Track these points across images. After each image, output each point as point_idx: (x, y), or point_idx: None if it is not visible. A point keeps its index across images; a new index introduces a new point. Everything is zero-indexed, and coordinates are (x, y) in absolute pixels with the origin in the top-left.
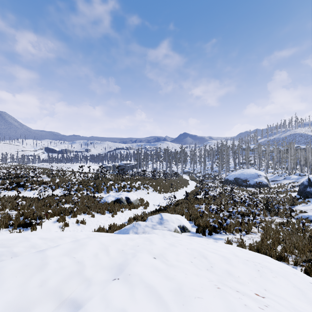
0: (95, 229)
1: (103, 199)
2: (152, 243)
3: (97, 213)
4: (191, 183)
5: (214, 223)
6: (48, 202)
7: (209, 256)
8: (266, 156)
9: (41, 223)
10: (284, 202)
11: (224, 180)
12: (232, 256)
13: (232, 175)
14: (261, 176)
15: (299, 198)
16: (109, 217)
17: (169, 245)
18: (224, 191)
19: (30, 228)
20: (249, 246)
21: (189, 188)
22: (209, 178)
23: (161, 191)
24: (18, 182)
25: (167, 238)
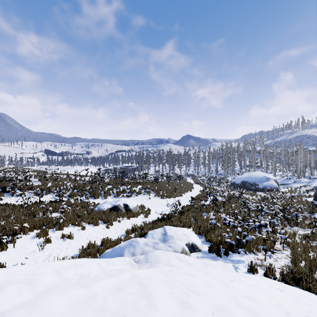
0: (83, 246)
1: (98, 206)
2: (150, 306)
3: (89, 224)
4: (195, 187)
5: (229, 238)
6: (34, 210)
7: None
8: (274, 158)
9: (14, 240)
10: (302, 209)
11: (231, 184)
12: (283, 316)
13: (239, 178)
14: (270, 180)
15: None
16: (103, 228)
17: (181, 308)
18: (233, 196)
19: None
20: (282, 274)
21: (194, 193)
22: (214, 181)
23: (164, 196)
24: (4, 187)
25: (173, 270)
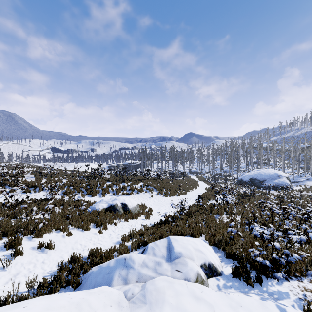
0: (62, 261)
1: (93, 205)
2: None
3: (78, 228)
4: (200, 184)
5: None
6: (18, 209)
7: None
8: (283, 155)
9: None
10: None
11: (238, 181)
12: None
13: (247, 176)
14: (282, 177)
15: None
16: (95, 233)
17: None
18: (244, 194)
19: None
20: None
21: (200, 190)
22: (219, 178)
23: (167, 194)
24: None
25: None
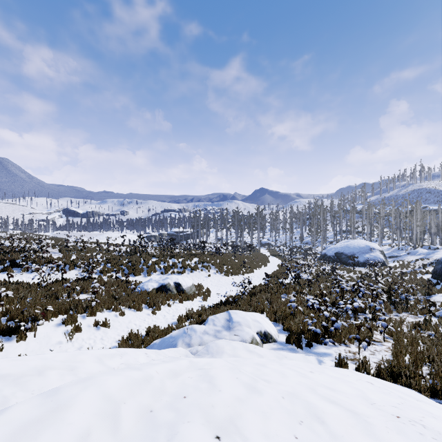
0: (123, 336)
1: (141, 285)
2: (213, 388)
3: (129, 308)
4: (272, 260)
5: (313, 325)
6: (55, 290)
7: (328, 415)
8: (381, 221)
9: (35, 328)
10: (415, 290)
11: (321, 256)
12: (365, 405)
13: (332, 249)
14: (375, 250)
15: (436, 284)
16: (148, 314)
17: (248, 391)
18: (322, 272)
19: (16, 336)
20: (378, 369)
21: (270, 268)
22: (298, 252)
23: (229, 273)
24: (12, 260)
25: (240, 360)
